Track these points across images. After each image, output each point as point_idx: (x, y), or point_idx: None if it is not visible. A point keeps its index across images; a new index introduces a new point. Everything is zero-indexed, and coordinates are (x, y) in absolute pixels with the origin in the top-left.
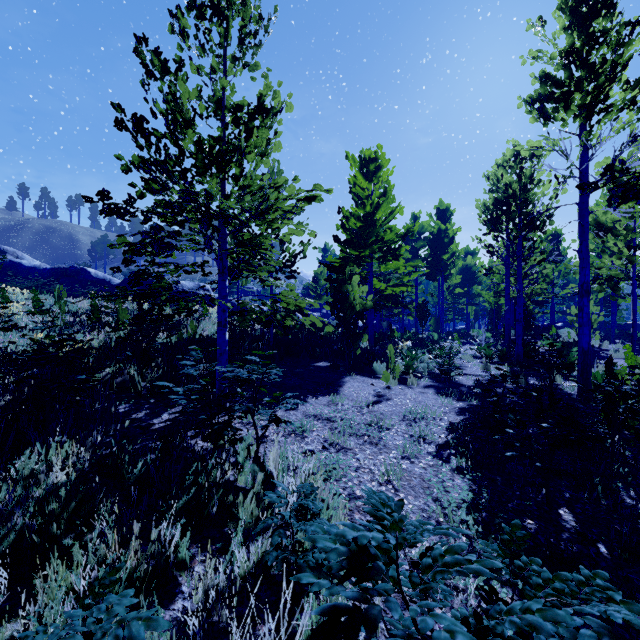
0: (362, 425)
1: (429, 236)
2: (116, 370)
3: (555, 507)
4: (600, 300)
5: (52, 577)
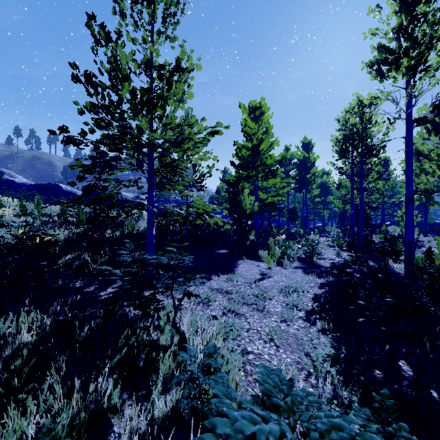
0: (251, 296)
1: (297, 162)
2: (75, 256)
3: (396, 360)
4: (416, 206)
5: (9, 424)
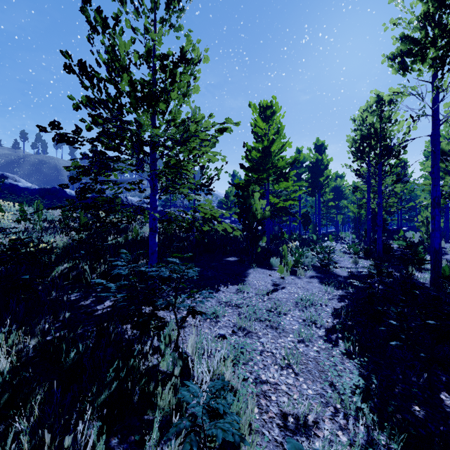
0: (264, 311)
1: (309, 164)
2: (72, 265)
3: (436, 391)
4: None
5: None
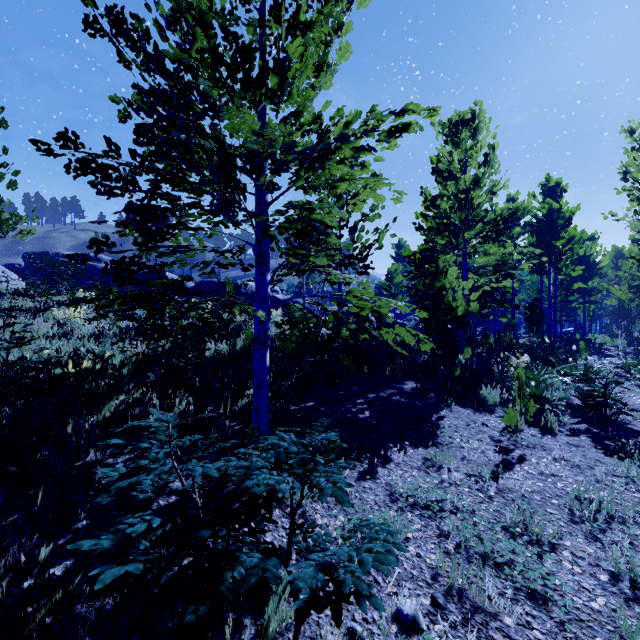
0: (497, 530)
1: (530, 221)
2: (133, 398)
3: None
4: None
5: None
